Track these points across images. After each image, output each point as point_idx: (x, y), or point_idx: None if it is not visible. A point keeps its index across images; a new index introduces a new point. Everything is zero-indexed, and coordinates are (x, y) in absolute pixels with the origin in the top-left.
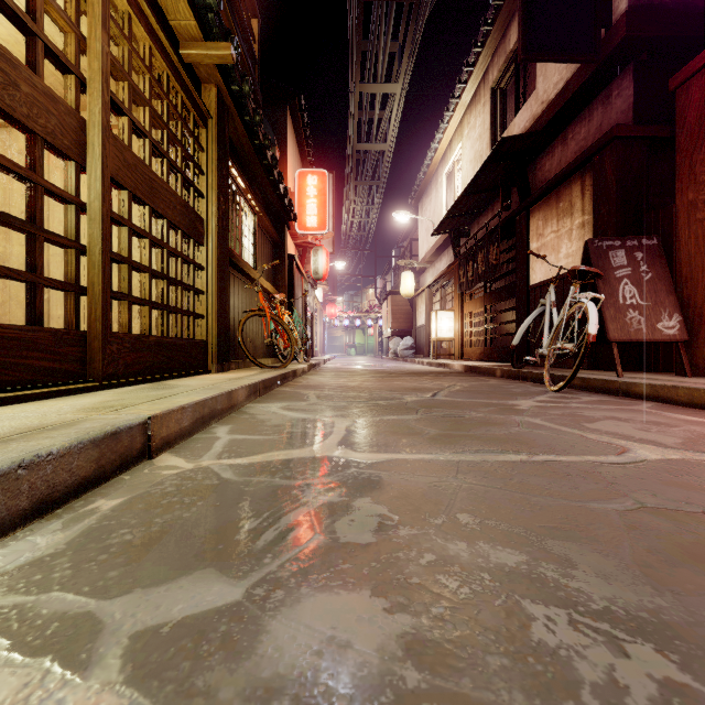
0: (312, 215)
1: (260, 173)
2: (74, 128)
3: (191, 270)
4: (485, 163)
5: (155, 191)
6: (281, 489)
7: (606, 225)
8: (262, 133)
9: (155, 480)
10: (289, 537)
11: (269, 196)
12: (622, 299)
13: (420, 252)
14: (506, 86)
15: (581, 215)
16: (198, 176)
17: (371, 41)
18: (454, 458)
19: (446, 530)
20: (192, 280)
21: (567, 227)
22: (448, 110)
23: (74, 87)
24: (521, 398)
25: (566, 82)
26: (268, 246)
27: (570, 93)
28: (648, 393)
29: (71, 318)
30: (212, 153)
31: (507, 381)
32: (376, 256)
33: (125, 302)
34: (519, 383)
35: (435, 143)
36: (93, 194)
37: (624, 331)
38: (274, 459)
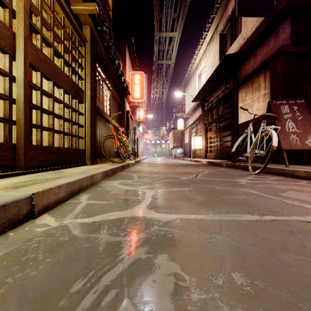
0: (137, 92)
1: (112, 71)
2: (8, 36)
3: (76, 115)
4: (217, 67)
5: (56, 74)
6: (107, 245)
7: (277, 94)
8: (113, 52)
9: (28, 237)
10: (103, 303)
11: (117, 82)
12: (288, 129)
13: (186, 110)
14: (226, 32)
15: (264, 90)
16: (81, 70)
17: (164, 13)
18: (216, 218)
19: (228, 293)
20: (77, 120)
21: (257, 96)
22: (199, 45)
23: (8, 15)
24: (239, 178)
25: (256, 27)
26: (116, 106)
27: (258, 32)
28: (304, 176)
29: (6, 137)
30: (87, 59)
31: (229, 169)
32: (166, 112)
33: (38, 129)
34: (235, 170)
35: (193, 60)
36: (19, 72)
37: (289, 144)
38: (108, 219)
